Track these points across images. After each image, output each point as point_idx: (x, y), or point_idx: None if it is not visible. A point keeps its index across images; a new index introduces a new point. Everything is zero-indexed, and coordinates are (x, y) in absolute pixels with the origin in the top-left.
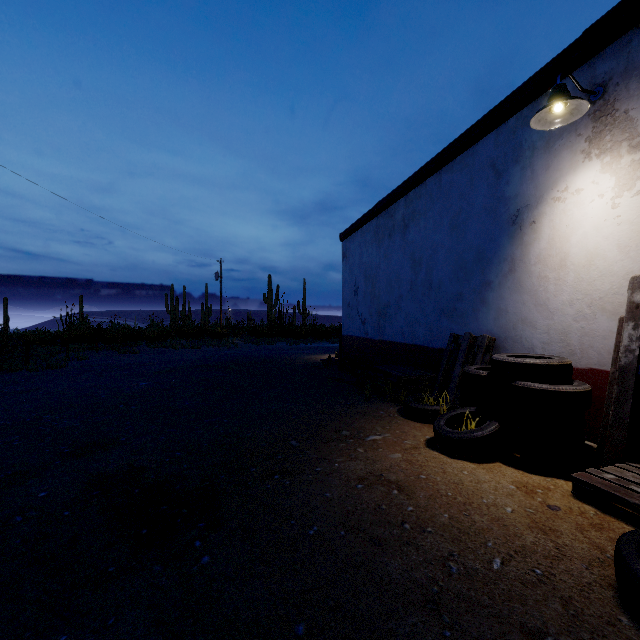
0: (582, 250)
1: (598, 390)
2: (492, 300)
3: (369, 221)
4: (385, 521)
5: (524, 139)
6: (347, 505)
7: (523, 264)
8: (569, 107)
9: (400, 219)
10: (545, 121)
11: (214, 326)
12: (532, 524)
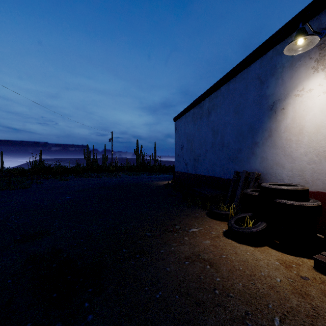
0: (313, 124)
1: (323, 204)
2: (258, 152)
3: (189, 110)
4: (203, 288)
5: (277, 62)
6: (179, 276)
7: (277, 132)
8: (307, 41)
9: (206, 109)
10: (292, 50)
11: (109, 166)
12: (294, 290)
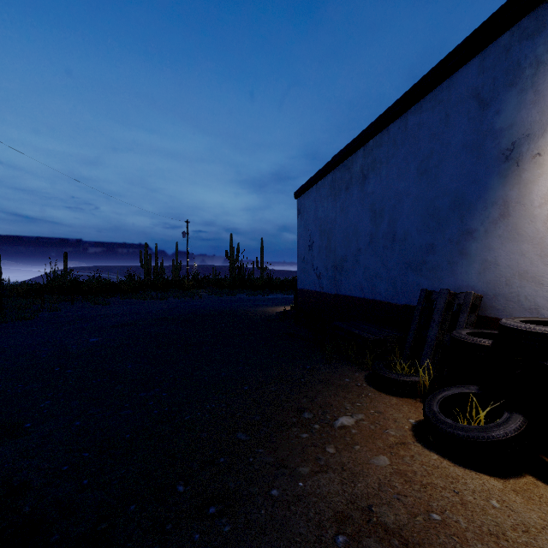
0: None
1: None
2: (475, 251)
3: (324, 176)
4: None
5: (523, 56)
6: None
7: (521, 207)
8: None
9: (358, 170)
10: None
11: (182, 279)
12: None
